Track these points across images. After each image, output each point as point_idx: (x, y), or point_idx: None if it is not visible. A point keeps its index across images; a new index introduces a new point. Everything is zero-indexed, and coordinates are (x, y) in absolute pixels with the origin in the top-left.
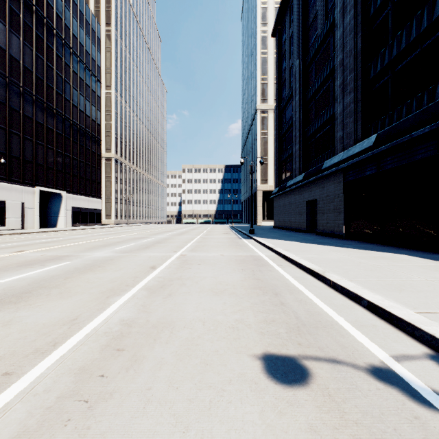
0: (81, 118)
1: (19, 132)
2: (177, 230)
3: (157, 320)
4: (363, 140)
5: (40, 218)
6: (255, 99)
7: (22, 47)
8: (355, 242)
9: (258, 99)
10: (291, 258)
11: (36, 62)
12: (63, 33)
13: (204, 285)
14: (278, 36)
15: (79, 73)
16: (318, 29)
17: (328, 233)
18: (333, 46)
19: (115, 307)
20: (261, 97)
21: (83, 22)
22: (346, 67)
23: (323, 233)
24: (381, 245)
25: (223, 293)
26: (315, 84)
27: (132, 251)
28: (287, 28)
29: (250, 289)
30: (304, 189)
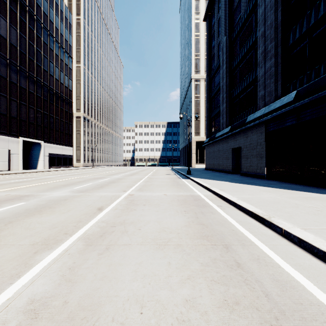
0: (56, 85)
1: (6, 95)
2: (130, 171)
3: (78, 301)
4: (283, 97)
5: (23, 162)
6: (190, 70)
7: (8, 28)
8: (277, 182)
9: (193, 71)
10: (230, 199)
11: (20, 40)
12: (42, 18)
13: (146, 232)
14: (208, 20)
15: (55, 50)
16: (242, 11)
17: (252, 174)
18: (254, 23)
19: (35, 272)
20: (195, 69)
21: (58, 11)
22: (267, 37)
23: (247, 174)
24: (302, 185)
25: (168, 246)
26: (239, 55)
27: (87, 190)
28: (215, 13)
29: (197, 239)
30: (230, 139)
